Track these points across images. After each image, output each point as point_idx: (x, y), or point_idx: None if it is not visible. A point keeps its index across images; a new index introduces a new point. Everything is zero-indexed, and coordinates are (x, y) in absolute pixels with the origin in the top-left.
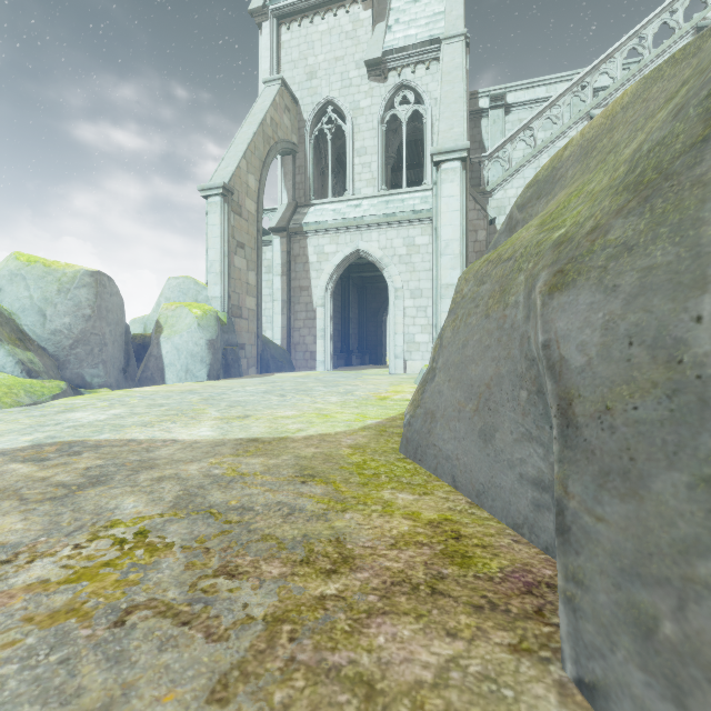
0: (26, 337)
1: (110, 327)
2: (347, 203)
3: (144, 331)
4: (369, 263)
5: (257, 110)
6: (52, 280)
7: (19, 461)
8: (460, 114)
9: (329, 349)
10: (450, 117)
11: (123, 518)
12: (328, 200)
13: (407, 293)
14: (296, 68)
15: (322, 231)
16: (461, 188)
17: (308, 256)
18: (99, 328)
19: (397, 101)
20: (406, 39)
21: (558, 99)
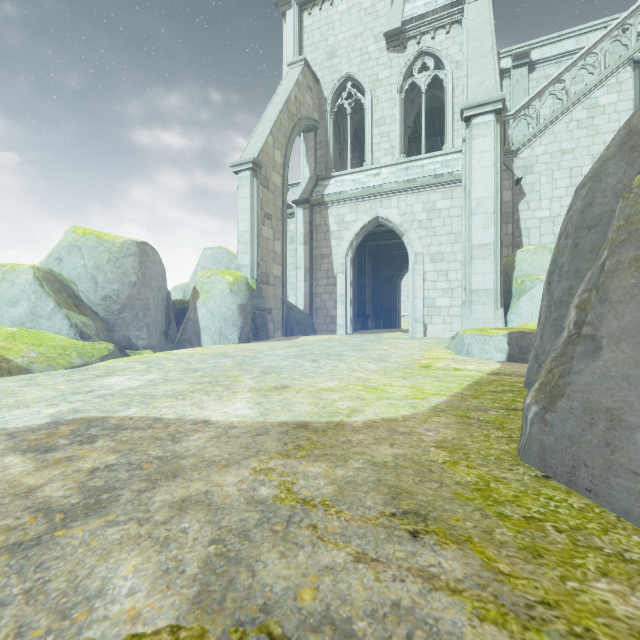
0: (81, 302)
1: (153, 293)
2: (366, 173)
3: (184, 297)
4: (384, 232)
5: (282, 90)
6: (103, 250)
7: (20, 451)
8: (491, 67)
9: (349, 313)
10: (479, 71)
11: (103, 637)
12: (347, 171)
13: (427, 258)
14: (317, 49)
15: (342, 201)
16: (495, 142)
17: (329, 225)
18: (143, 294)
19: (416, 69)
20: (425, 6)
21: (594, 46)
